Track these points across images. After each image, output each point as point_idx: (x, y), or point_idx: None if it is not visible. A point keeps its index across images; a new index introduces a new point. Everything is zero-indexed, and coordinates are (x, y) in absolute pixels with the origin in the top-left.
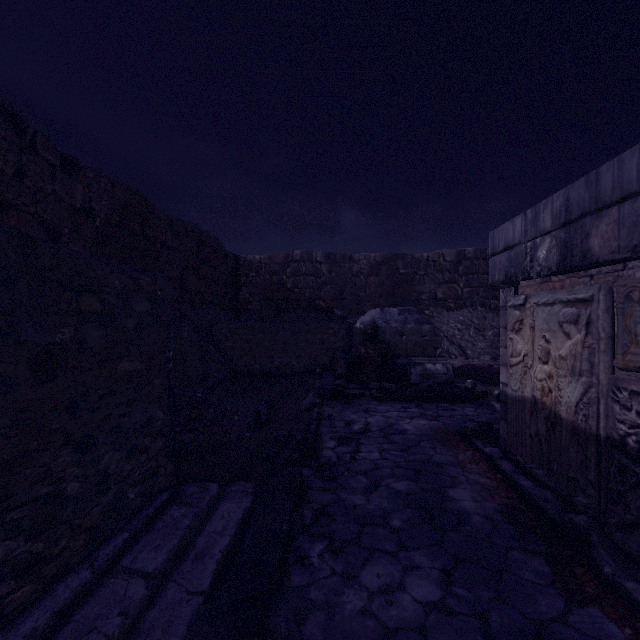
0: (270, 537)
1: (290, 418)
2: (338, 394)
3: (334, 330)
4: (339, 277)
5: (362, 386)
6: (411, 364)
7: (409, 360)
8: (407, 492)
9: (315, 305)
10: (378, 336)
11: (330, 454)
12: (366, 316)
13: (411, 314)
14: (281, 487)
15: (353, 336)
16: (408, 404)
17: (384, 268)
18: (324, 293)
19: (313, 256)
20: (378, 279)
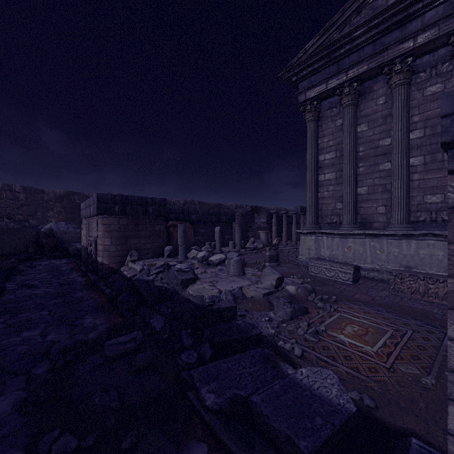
0: (4, 274)
1: (3, 266)
2: (29, 258)
3: (28, 232)
4: (34, 202)
5: (44, 256)
6: (70, 245)
7: (70, 244)
8: (48, 270)
9: (14, 218)
10: (53, 234)
11: (23, 269)
12: (47, 225)
13: (72, 225)
14: (5, 271)
15: (40, 235)
16: (64, 259)
17: (66, 199)
18: (22, 211)
19: (13, 188)
20: (62, 205)
